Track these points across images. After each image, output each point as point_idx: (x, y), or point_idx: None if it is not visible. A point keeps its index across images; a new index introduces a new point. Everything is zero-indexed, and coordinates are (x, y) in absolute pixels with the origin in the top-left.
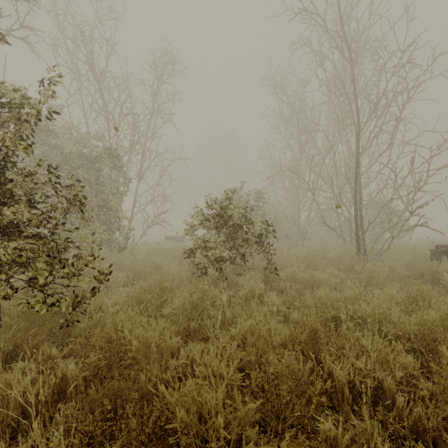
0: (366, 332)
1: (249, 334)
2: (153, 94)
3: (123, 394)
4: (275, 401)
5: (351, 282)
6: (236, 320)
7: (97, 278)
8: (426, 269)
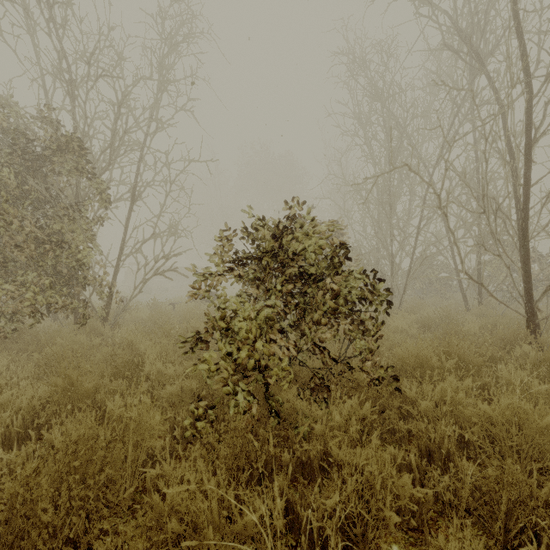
0: None
1: None
2: (160, 63)
3: None
4: None
5: None
6: None
7: None
8: None
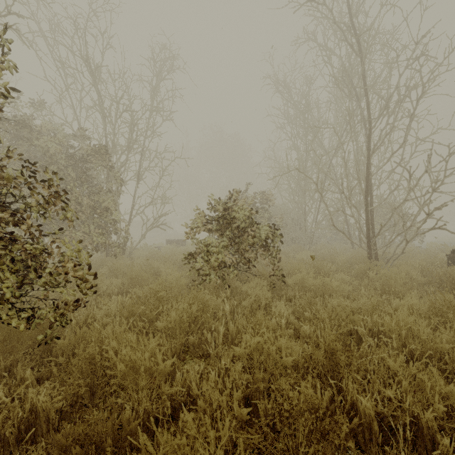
0: (391, 351)
1: (256, 353)
2: (153, 91)
3: (99, 438)
4: (289, 444)
5: (365, 289)
6: (240, 334)
7: (81, 287)
8: (443, 275)
